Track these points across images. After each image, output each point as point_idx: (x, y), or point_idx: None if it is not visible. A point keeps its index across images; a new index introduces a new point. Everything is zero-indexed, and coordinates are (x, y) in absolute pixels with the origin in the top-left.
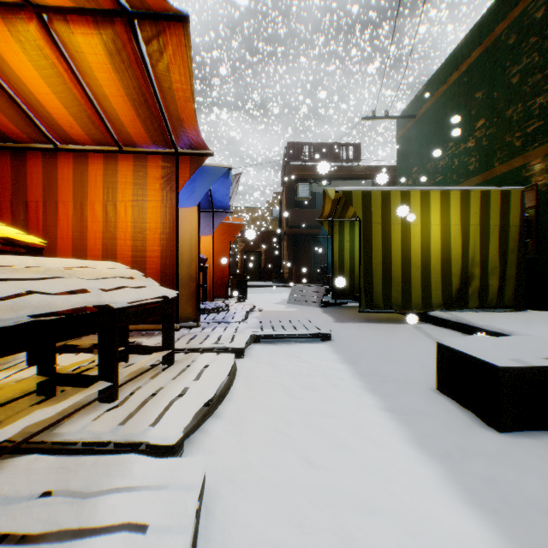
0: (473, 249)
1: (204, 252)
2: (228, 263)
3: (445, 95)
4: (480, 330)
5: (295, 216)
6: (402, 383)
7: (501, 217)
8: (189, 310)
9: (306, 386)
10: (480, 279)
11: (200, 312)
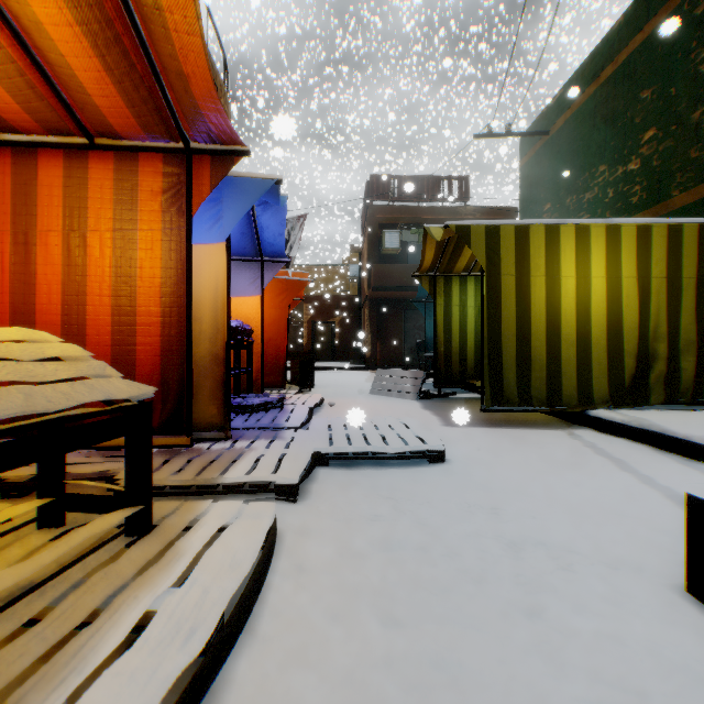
0: (656, 314)
1: (248, 320)
2: (285, 336)
3: (593, 99)
4: (687, 443)
5: (381, 273)
6: (604, 570)
7: (699, 265)
8: (213, 411)
9: (416, 582)
10: (667, 360)
11: (239, 411)
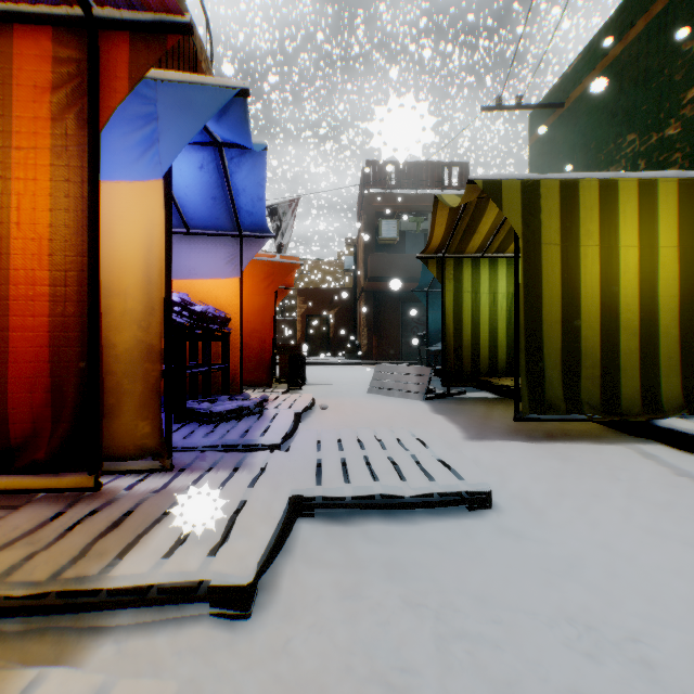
0: None
1: (225, 306)
2: (271, 327)
3: (620, 61)
4: None
5: (377, 264)
6: None
7: None
8: (145, 429)
9: None
10: None
11: (203, 420)
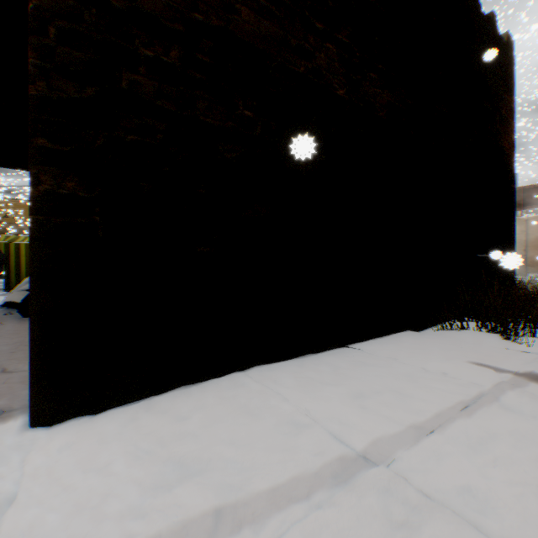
0: None
1: None
2: None
3: None
4: None
5: None
6: None
7: None
8: None
9: None
10: None
11: None
